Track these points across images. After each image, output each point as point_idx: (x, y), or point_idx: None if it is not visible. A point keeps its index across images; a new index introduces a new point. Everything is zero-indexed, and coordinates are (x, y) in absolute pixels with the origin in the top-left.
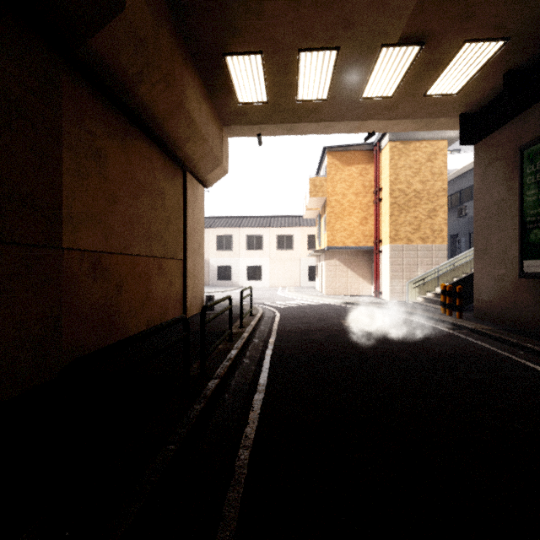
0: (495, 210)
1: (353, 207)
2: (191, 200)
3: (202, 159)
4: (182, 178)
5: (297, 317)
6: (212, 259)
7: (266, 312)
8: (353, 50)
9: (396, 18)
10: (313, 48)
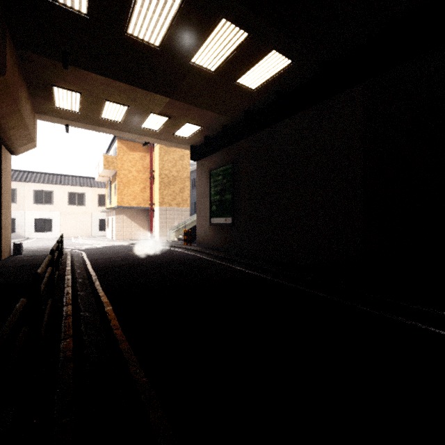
0: (203, 195)
1: (136, 180)
2: (4, 166)
3: (19, 138)
4: None
5: (99, 253)
6: None
7: (72, 252)
8: (137, 109)
9: (157, 106)
10: (114, 102)
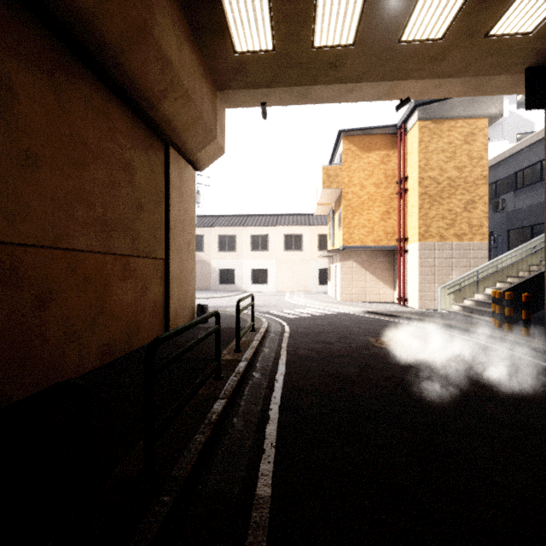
0: None
1: (373, 200)
2: (176, 183)
3: (188, 127)
4: (163, 153)
5: (311, 333)
6: (213, 261)
7: (272, 325)
8: None
9: None
10: None
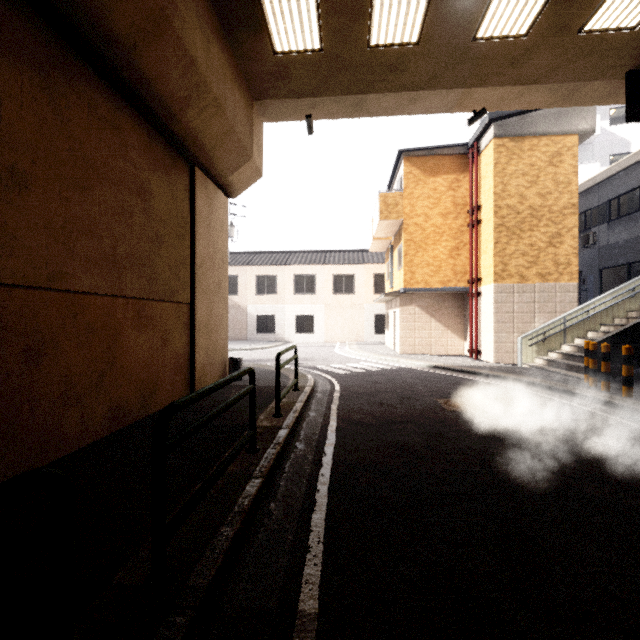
0: None
1: (439, 234)
2: (203, 212)
3: (217, 144)
4: (188, 176)
5: (367, 392)
6: (250, 306)
7: (319, 383)
8: None
9: None
10: None
